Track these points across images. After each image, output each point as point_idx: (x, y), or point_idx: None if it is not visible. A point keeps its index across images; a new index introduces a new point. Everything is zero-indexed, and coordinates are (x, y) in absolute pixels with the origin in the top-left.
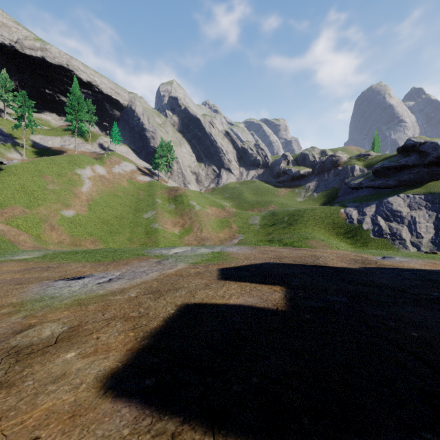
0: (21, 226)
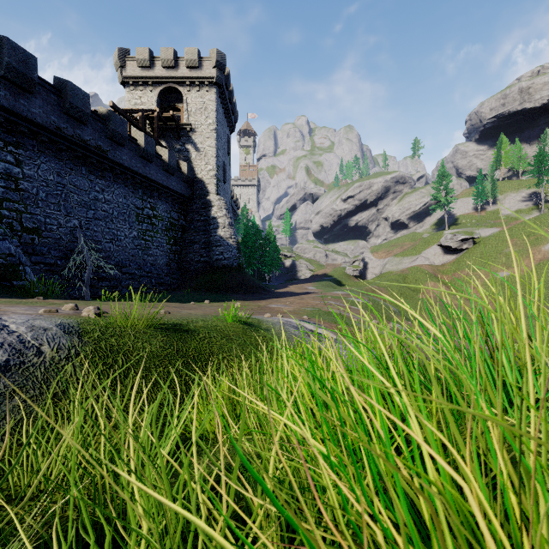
0: (456, 284)
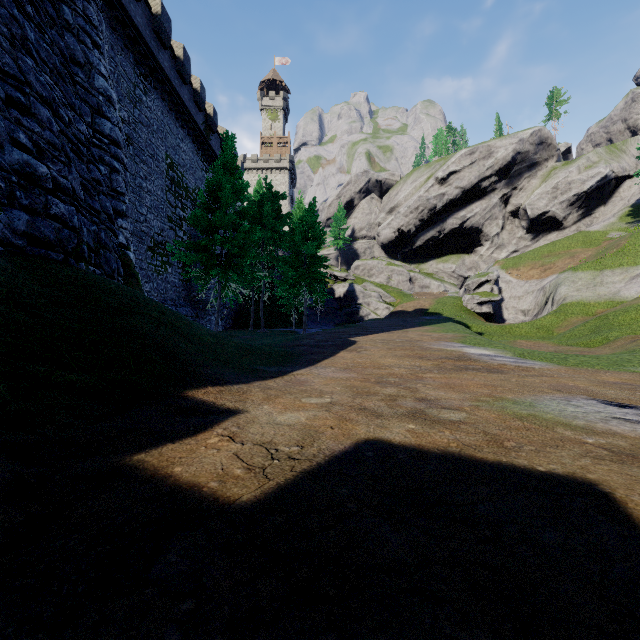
0: None
